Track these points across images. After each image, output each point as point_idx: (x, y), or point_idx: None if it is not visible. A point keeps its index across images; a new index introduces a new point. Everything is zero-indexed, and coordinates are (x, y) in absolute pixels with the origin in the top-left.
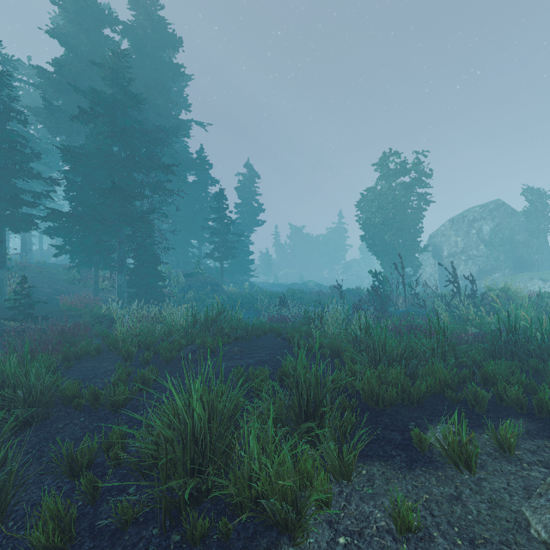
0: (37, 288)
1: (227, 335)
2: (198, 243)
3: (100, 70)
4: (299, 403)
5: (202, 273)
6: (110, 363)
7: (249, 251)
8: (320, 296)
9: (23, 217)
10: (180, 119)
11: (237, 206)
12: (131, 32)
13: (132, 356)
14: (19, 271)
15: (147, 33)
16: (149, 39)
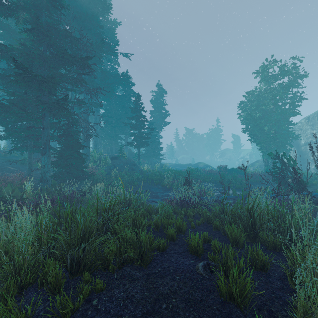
0: None
1: (105, 258)
2: (125, 136)
3: None
4: None
5: (124, 156)
6: None
7: (159, 142)
8: (211, 174)
9: None
10: (107, 43)
11: (151, 113)
12: None
13: None
14: None
15: None
16: None
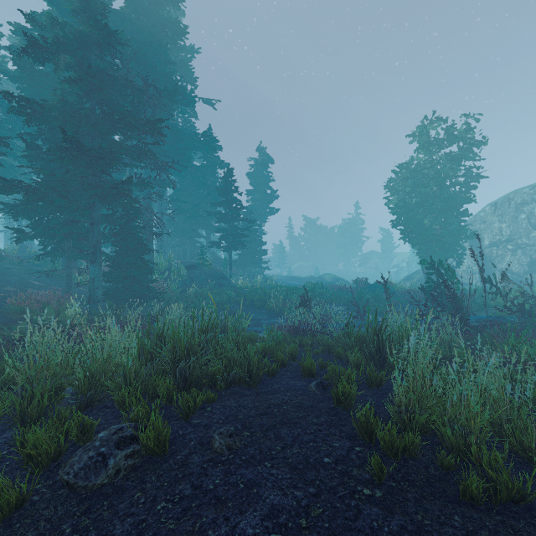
0: (0, 282)
1: (211, 377)
2: (206, 232)
3: None
4: None
5: (207, 265)
6: None
7: (262, 241)
8: (343, 292)
9: None
10: (181, 86)
11: (249, 193)
12: None
13: None
14: None
15: None
16: None
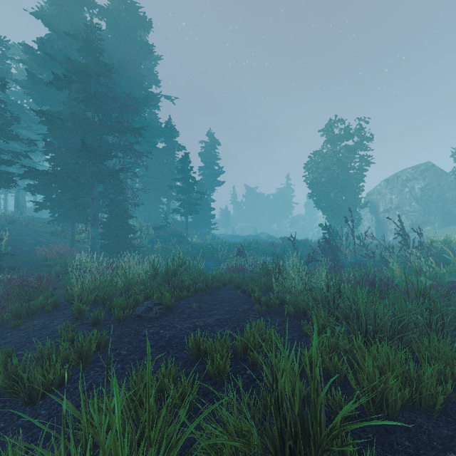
0: (20, 239)
1: (187, 288)
2: (167, 200)
3: (75, 42)
4: (280, 432)
5: (169, 226)
6: (62, 320)
7: (211, 207)
8: (272, 247)
9: (2, 175)
10: (149, 91)
11: (200, 169)
12: (107, 14)
13: (84, 314)
14: (8, 224)
15: (121, 16)
16: (122, 20)
